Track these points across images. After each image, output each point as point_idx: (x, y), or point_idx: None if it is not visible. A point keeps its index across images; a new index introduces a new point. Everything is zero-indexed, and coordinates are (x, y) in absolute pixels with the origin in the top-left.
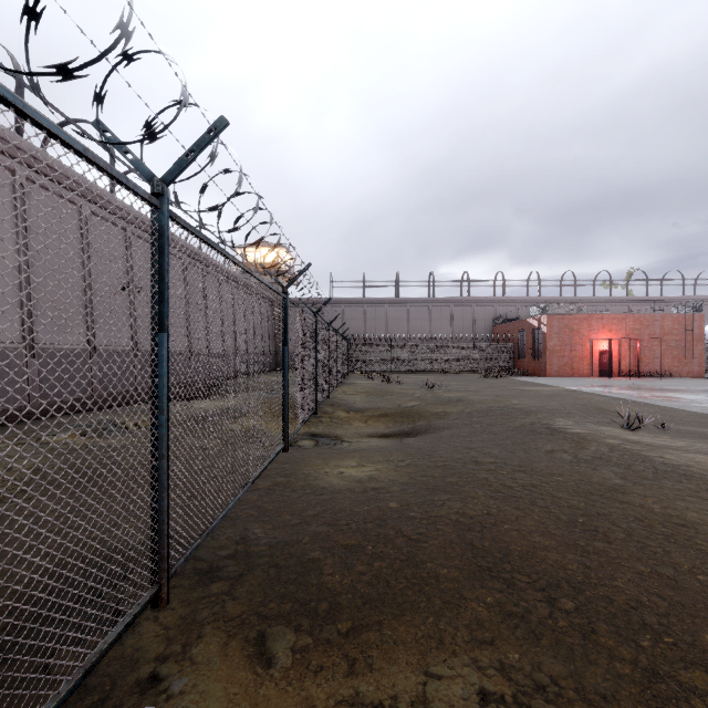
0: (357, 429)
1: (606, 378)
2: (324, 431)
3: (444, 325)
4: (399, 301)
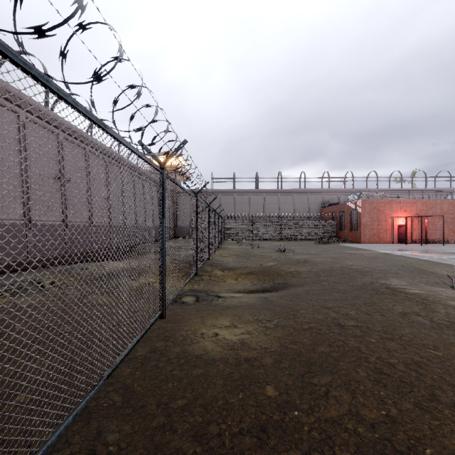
0: (230, 285)
1: (404, 244)
2: (204, 287)
3: (288, 208)
4: (258, 191)
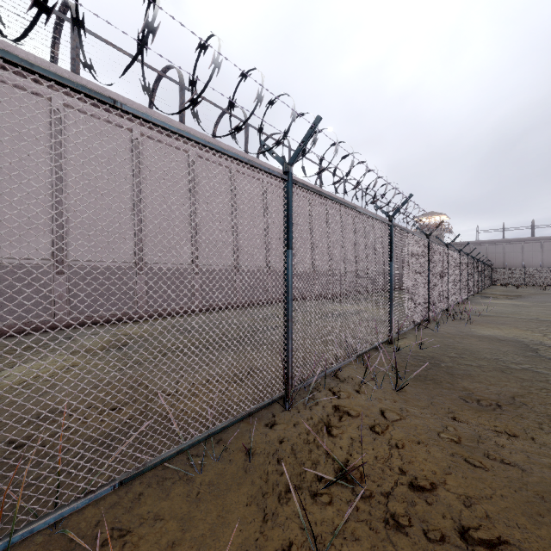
0: None
1: None
2: None
3: None
4: (534, 239)
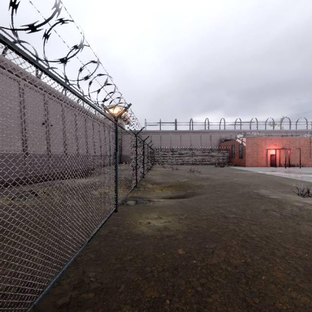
0: (157, 194)
1: (274, 167)
2: (141, 195)
3: (197, 143)
4: (176, 131)
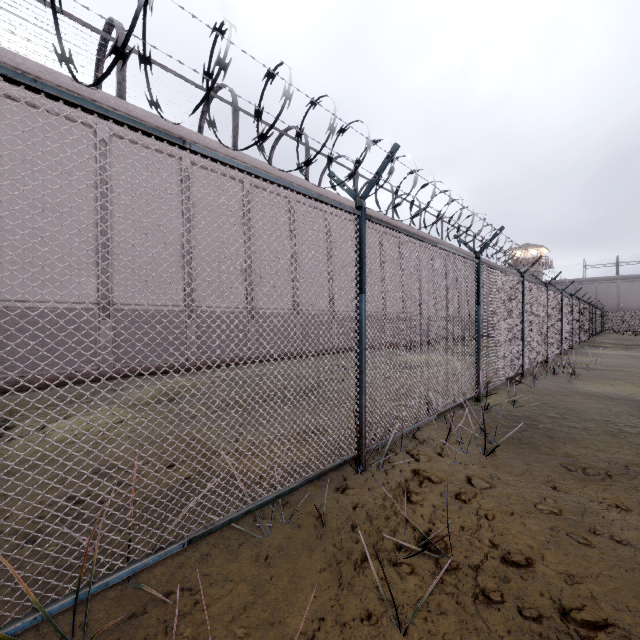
0: None
1: None
2: None
3: None
4: None
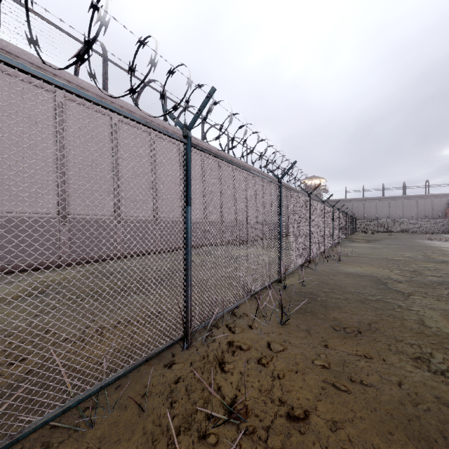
0: None
1: None
2: None
3: (411, 209)
4: (384, 198)
